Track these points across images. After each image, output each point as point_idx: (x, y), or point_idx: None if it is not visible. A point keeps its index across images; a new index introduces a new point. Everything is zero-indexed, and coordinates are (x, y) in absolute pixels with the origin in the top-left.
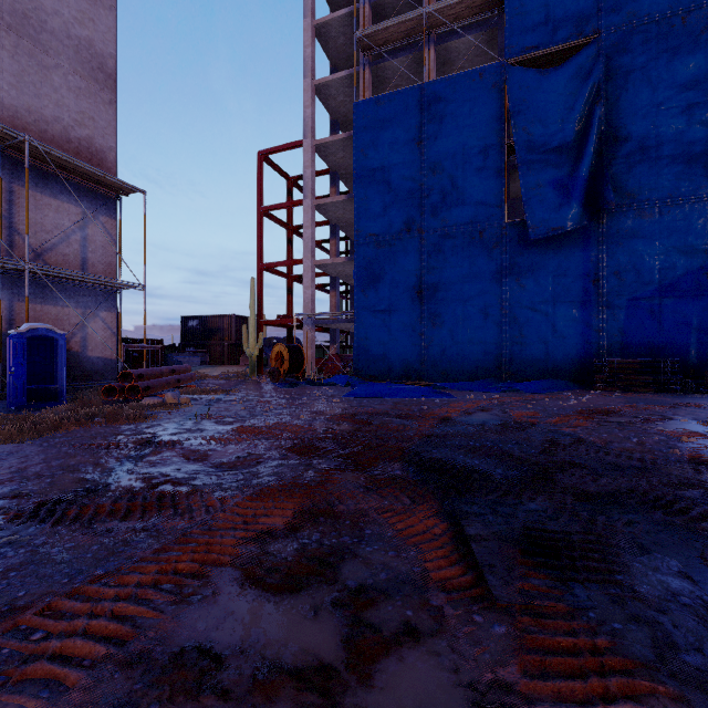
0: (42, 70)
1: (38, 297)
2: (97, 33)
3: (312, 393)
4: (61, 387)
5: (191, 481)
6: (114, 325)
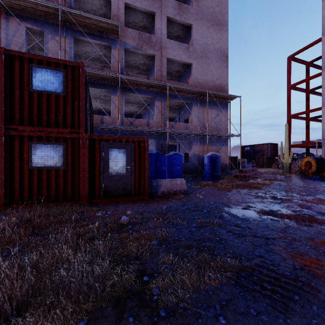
0: (208, 66)
1: (206, 143)
2: (222, 43)
3: None
4: (219, 174)
5: (316, 217)
6: (227, 151)
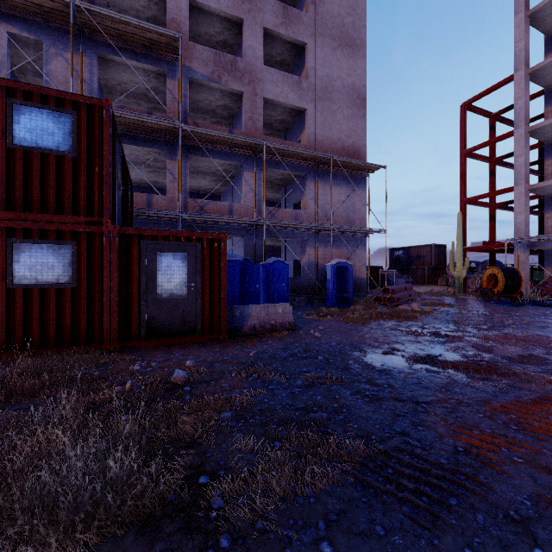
0: (332, 114)
1: (330, 244)
2: (357, 76)
3: (545, 313)
4: (350, 296)
5: (499, 364)
6: (365, 258)
